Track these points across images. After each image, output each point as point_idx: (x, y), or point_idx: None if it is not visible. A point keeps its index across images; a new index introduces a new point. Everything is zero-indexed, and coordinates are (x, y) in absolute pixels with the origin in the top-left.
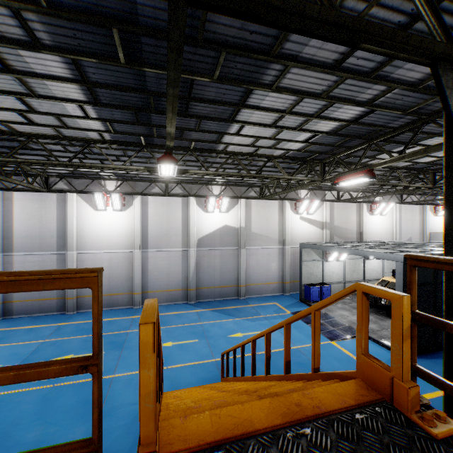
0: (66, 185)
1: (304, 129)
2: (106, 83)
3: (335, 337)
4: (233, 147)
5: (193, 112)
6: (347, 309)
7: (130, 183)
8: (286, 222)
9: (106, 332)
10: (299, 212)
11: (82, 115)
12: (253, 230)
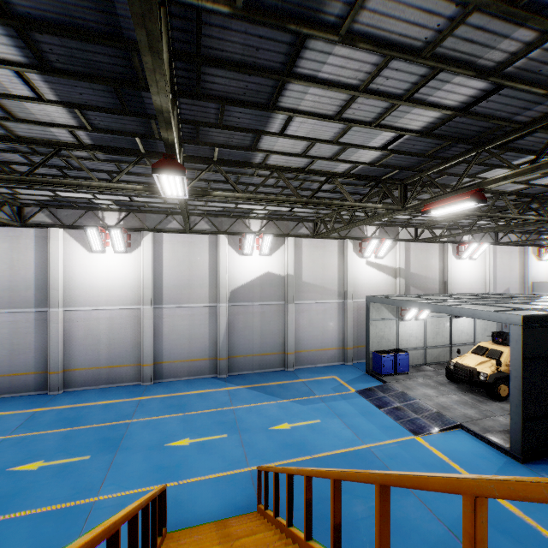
0: (49, 218)
1: (384, 125)
2: (48, 21)
3: (420, 429)
4: (277, 158)
5: (210, 90)
6: (431, 386)
7: (138, 215)
8: (348, 268)
9: (98, 422)
10: (365, 255)
11: (31, 95)
12: (304, 279)
